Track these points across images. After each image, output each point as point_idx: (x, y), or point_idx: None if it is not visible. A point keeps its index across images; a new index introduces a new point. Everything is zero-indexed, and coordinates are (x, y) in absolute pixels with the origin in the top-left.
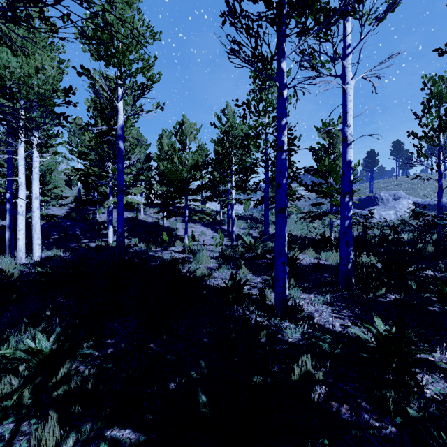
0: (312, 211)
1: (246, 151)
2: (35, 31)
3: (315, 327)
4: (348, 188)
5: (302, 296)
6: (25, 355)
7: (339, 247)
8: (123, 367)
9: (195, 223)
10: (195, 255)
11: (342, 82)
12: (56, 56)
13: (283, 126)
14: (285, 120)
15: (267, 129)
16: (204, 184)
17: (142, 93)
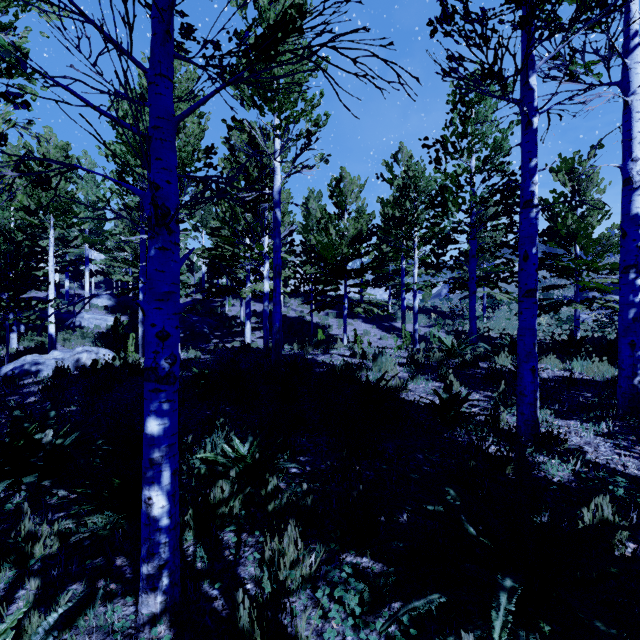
0: (543, 299)
1: (441, 212)
2: (177, 82)
3: (592, 465)
4: (634, 257)
5: (556, 422)
6: (226, 462)
7: (601, 354)
8: (333, 488)
9: (354, 318)
10: (376, 359)
11: (623, 92)
12: (197, 110)
13: (532, 169)
14: (535, 161)
15: (473, 177)
16: (371, 262)
17: (307, 144)
